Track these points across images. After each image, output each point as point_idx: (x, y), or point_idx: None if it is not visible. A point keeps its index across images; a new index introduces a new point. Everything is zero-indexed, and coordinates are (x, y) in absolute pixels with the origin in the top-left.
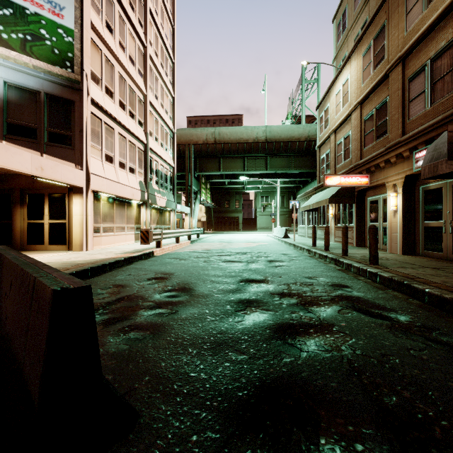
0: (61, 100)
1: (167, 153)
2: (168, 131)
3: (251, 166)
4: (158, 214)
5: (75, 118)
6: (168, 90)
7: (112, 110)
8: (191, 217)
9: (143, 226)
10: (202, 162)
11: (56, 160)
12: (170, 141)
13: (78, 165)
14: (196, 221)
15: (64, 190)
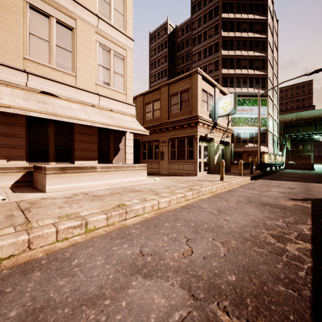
0: (263, 133)
1: (276, 132)
2: (276, 123)
3: (321, 128)
4: (274, 156)
5: (266, 136)
6: (276, 108)
7: (269, 130)
8: (282, 156)
9: (272, 161)
10: (288, 129)
11: (263, 146)
12: (276, 127)
13: (266, 147)
14: (284, 158)
15: (261, 152)
